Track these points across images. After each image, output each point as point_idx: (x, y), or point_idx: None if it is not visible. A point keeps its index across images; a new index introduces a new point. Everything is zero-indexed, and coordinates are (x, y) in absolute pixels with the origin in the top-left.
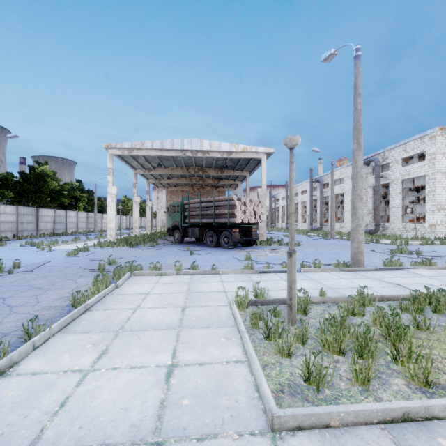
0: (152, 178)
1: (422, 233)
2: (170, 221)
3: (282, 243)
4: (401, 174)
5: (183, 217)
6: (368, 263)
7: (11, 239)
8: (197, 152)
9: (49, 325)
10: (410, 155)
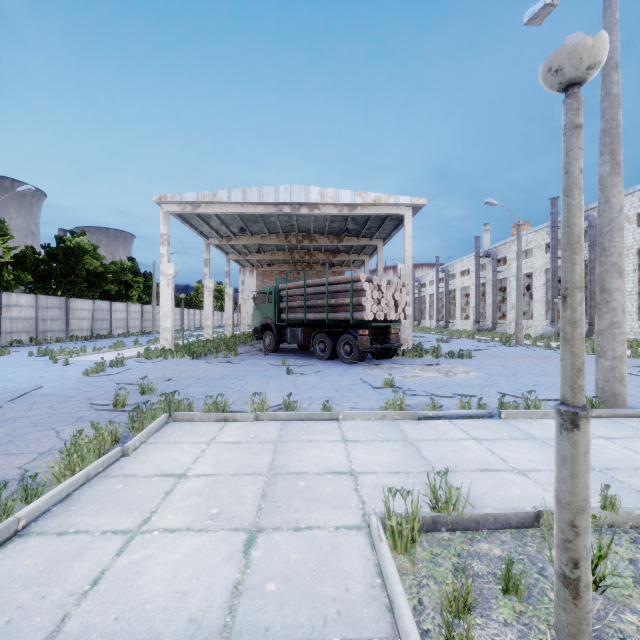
0: (233, 253)
1: None
2: (258, 317)
3: (440, 353)
4: (637, 239)
5: (278, 311)
6: None
7: (27, 344)
8: (300, 206)
9: None
10: None
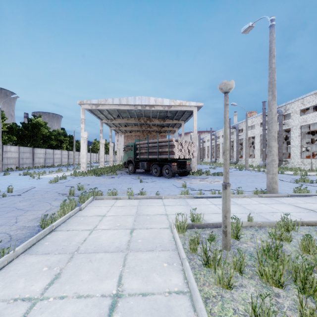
0: (113, 126)
1: (316, 166)
2: (126, 157)
3: (209, 173)
4: (300, 121)
5: (135, 154)
6: (280, 190)
7: (14, 170)
8: (145, 106)
9: (17, 245)
10: (307, 106)
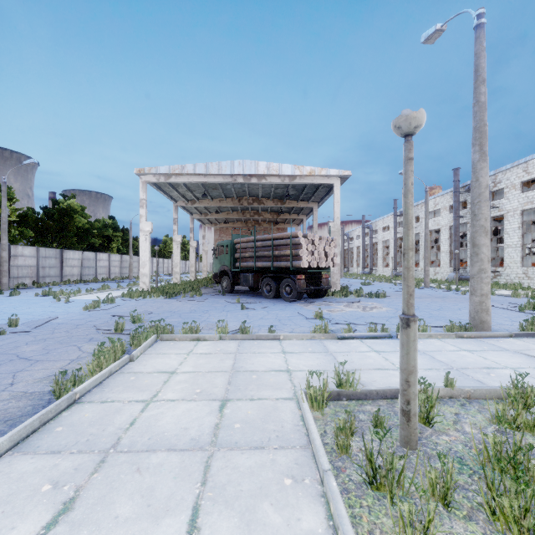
0: (196, 213)
1: None
2: (217, 265)
3: (362, 294)
4: (521, 203)
5: (233, 260)
6: (493, 325)
7: (30, 286)
8: (251, 177)
9: (3, 433)
10: (534, 176)
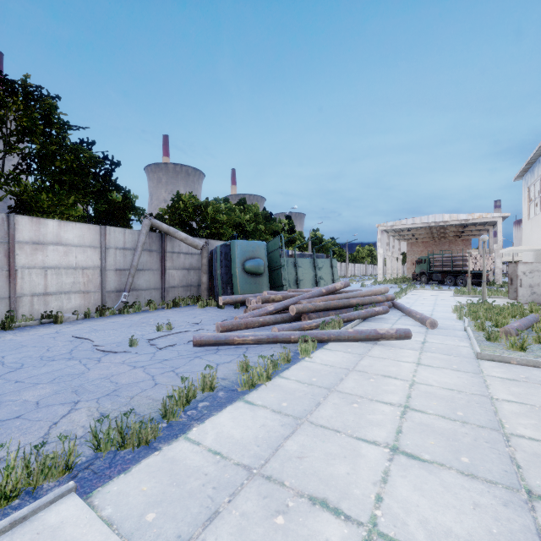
0: (397, 236)
1: None
2: (418, 269)
3: None
4: None
5: (429, 267)
6: None
7: None
8: (439, 222)
9: None
10: None
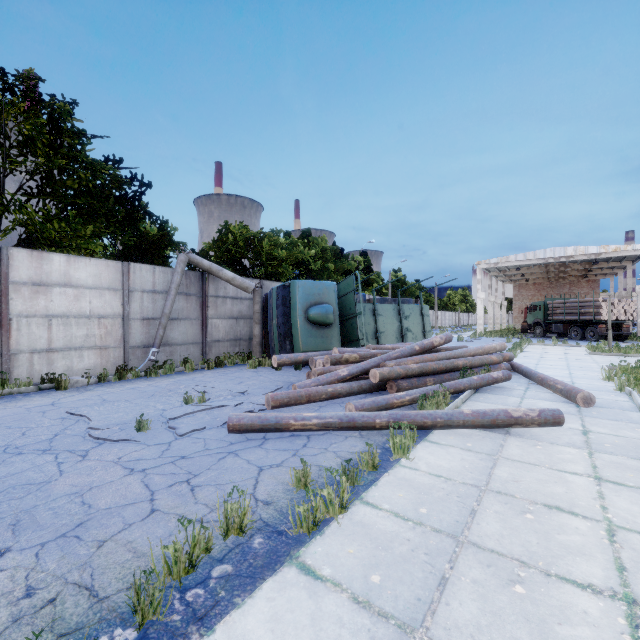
0: (501, 276)
1: None
2: (531, 318)
3: None
4: None
5: (546, 315)
6: None
7: None
8: (560, 257)
9: None
10: None
